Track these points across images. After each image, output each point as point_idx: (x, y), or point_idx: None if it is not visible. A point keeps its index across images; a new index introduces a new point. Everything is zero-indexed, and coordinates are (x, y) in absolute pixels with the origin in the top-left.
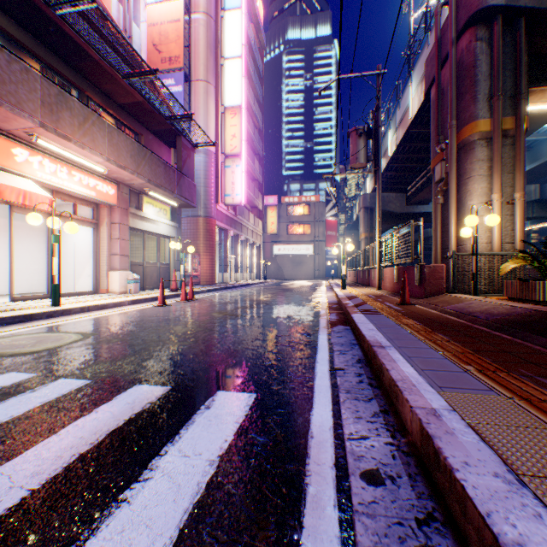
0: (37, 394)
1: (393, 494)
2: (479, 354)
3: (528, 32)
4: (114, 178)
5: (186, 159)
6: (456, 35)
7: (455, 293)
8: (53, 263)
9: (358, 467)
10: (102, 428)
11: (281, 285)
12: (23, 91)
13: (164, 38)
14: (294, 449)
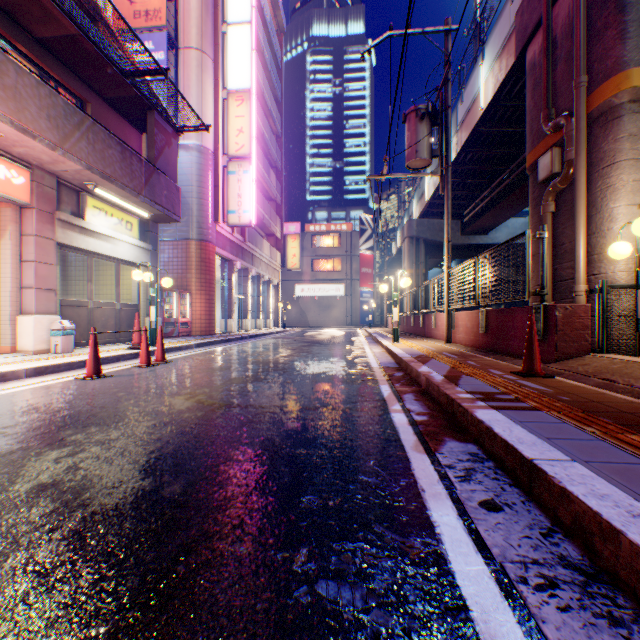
0: None
1: None
2: None
3: None
4: (22, 156)
5: (164, 147)
6: None
7: (606, 353)
8: None
9: None
10: None
11: (306, 336)
12: None
13: None
14: None
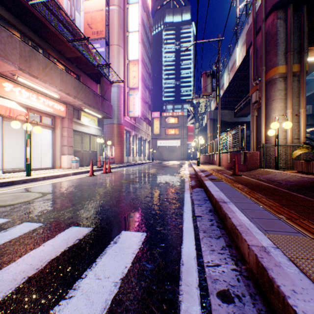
0: (8, 233)
1: (241, 310)
2: (286, 207)
3: (308, 14)
4: (64, 101)
5: (106, 90)
6: (265, 16)
7: (265, 168)
8: (27, 151)
9: (215, 288)
10: (46, 257)
11: (162, 164)
12: (9, 49)
13: (94, 20)
14: (171, 274)
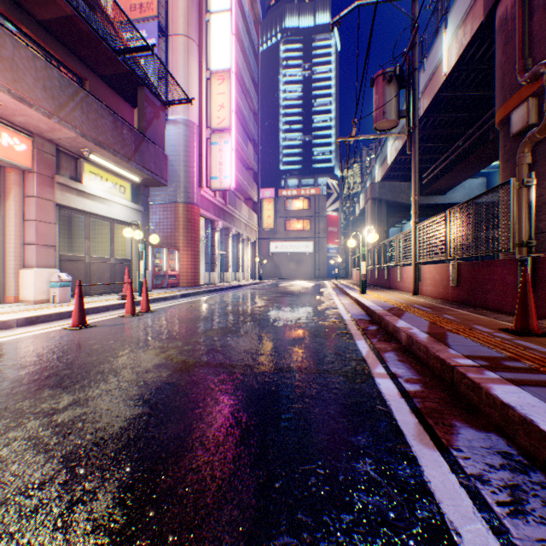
0: None
1: None
2: None
3: None
4: (23, 125)
5: (152, 119)
6: None
7: None
8: None
9: None
10: None
11: (279, 287)
12: None
13: None
14: None
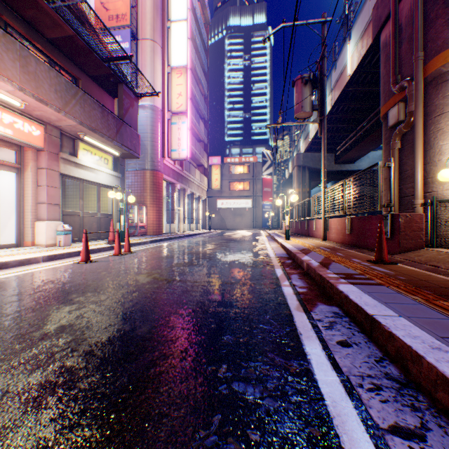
0: None
1: None
2: None
3: None
4: (39, 117)
5: (129, 108)
6: None
7: (436, 247)
8: None
9: None
10: None
11: (224, 235)
12: None
13: None
14: None
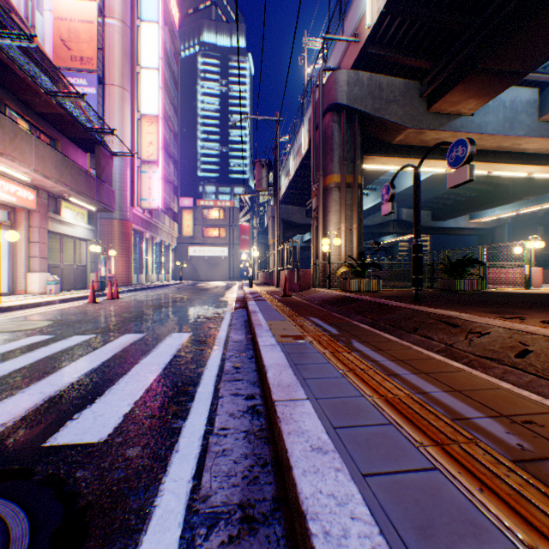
0: (72, 340)
1: (241, 343)
2: (296, 312)
3: (362, 123)
4: (35, 184)
5: (105, 166)
6: (323, 113)
7: (318, 288)
8: None
9: (232, 341)
10: (126, 343)
11: (198, 286)
12: None
13: (75, 36)
14: (210, 341)
